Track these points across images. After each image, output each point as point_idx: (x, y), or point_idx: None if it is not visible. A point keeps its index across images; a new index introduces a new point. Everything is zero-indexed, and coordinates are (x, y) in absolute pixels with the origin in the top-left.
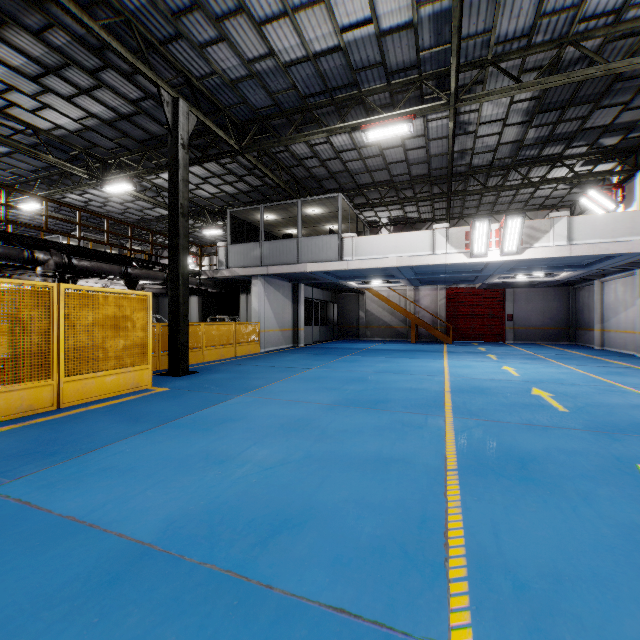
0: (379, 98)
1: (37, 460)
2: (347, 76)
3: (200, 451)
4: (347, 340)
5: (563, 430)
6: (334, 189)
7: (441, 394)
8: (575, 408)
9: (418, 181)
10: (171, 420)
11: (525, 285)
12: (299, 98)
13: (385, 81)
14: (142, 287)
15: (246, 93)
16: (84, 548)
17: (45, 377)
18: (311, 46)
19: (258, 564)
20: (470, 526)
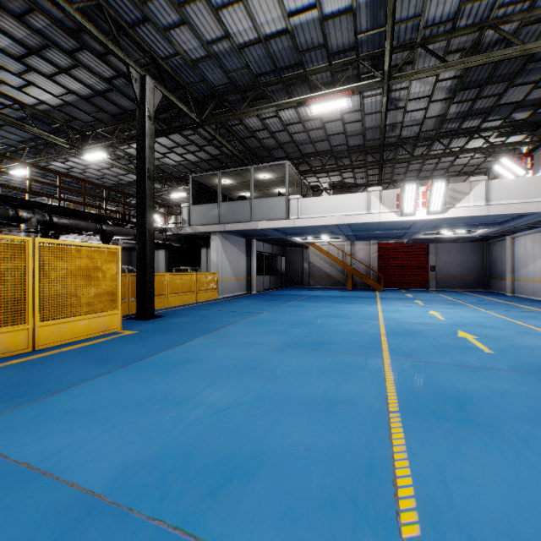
0: (321, 77)
1: (5, 402)
2: (294, 57)
3: (158, 392)
4: (293, 288)
5: (492, 371)
6: (282, 158)
7: (378, 336)
8: (499, 350)
9: (354, 151)
10: (135, 361)
11: (446, 240)
12: (252, 77)
13: (327, 61)
14: (116, 242)
15: (205, 72)
16: (33, 500)
17: (21, 322)
18: (262, 29)
19: (207, 519)
20: (418, 473)
